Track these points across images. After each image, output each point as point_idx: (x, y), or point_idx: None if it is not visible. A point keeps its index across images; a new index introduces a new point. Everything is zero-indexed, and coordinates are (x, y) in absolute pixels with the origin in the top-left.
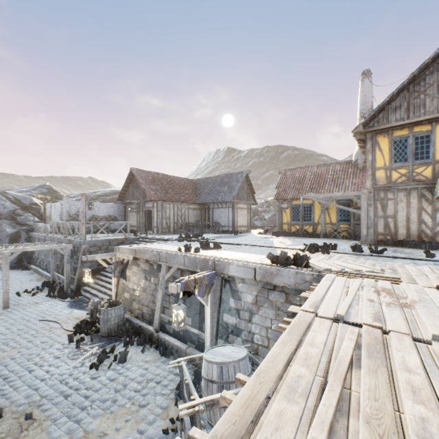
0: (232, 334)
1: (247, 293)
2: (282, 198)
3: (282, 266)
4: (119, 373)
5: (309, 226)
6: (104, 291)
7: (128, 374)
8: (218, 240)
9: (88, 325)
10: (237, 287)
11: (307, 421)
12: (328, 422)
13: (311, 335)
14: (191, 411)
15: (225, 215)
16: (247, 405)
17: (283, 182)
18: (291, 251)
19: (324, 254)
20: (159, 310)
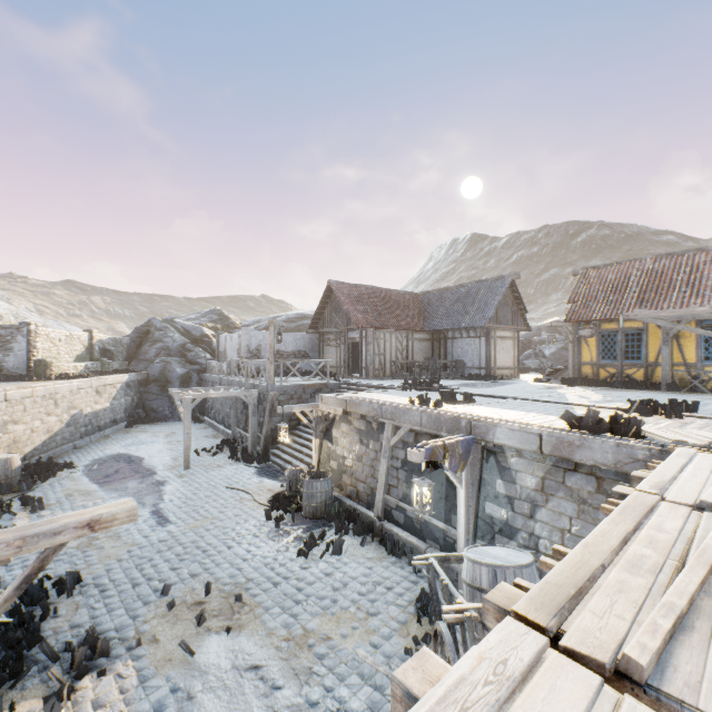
0: (501, 534)
1: (526, 474)
2: (581, 319)
3: (589, 433)
4: (335, 567)
5: (635, 369)
6: (300, 458)
7: (346, 570)
8: (465, 390)
9: (287, 500)
10: (509, 463)
11: (659, 593)
12: (688, 594)
13: (656, 519)
14: (458, 616)
15: (473, 350)
16: (578, 567)
17: (582, 291)
18: (602, 411)
19: (671, 418)
20: (382, 489)
